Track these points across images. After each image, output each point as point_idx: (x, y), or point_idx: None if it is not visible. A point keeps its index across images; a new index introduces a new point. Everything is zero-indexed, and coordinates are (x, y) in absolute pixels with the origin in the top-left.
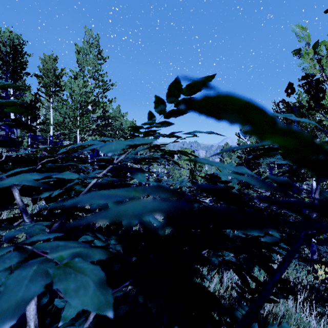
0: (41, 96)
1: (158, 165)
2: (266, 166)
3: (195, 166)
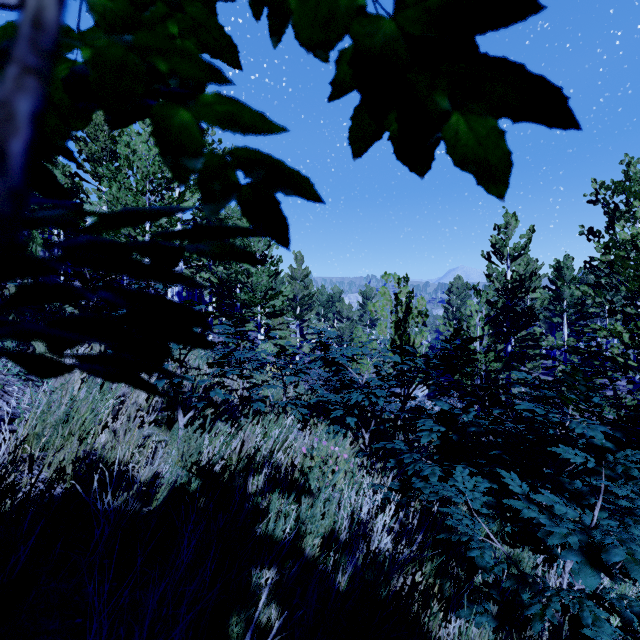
0: (84, 180)
1: (320, 321)
2: (543, 322)
3: (409, 313)
